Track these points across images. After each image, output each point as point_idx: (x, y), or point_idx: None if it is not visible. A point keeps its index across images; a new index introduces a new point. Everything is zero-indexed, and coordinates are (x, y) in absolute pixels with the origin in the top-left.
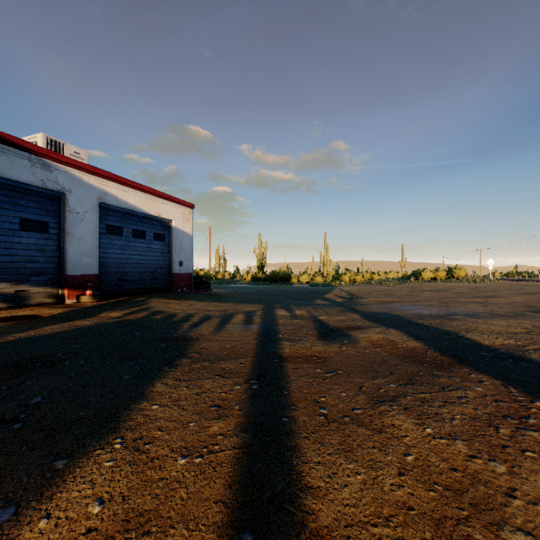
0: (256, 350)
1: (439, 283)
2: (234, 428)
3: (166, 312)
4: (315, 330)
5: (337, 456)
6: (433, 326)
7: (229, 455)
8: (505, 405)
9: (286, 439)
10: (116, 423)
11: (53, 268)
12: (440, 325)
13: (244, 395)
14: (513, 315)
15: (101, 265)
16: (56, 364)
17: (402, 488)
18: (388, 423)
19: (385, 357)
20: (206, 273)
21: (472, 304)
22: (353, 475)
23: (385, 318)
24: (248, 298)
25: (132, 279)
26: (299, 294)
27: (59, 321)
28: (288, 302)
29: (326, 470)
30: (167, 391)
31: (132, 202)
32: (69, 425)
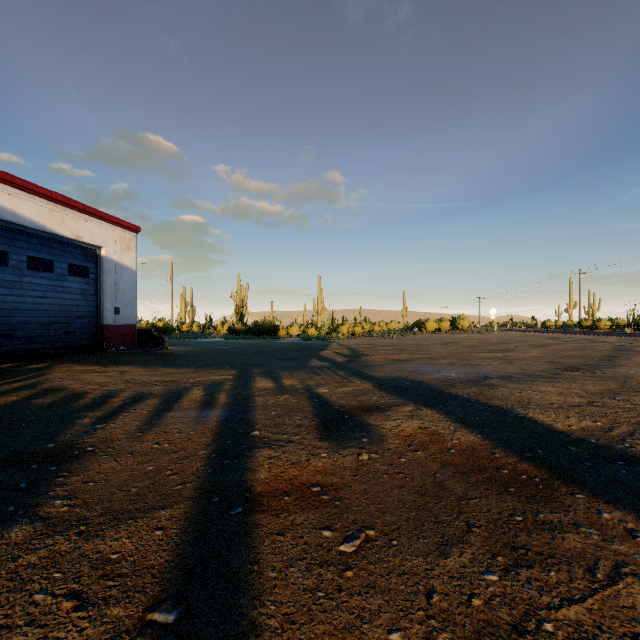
0: (201, 478)
1: (443, 334)
2: None
3: (68, 390)
4: (313, 416)
5: None
6: (474, 398)
7: None
8: None
9: None
10: None
11: None
12: (483, 396)
13: None
14: (550, 376)
15: None
16: None
17: None
18: None
19: (437, 473)
20: (166, 324)
21: (494, 360)
22: None
23: (406, 387)
24: (217, 359)
25: (26, 335)
26: (289, 351)
27: None
28: (272, 364)
29: None
30: None
31: (27, 213)
32: None
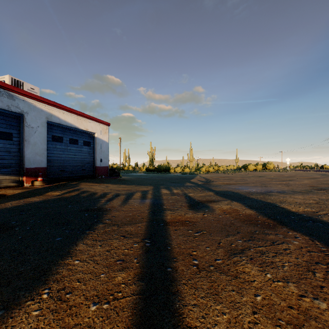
0: (148, 217)
1: (258, 172)
2: (133, 277)
3: (90, 191)
4: (187, 203)
5: (208, 298)
6: (259, 199)
7: (129, 301)
8: (315, 254)
9: (170, 285)
10: (46, 277)
11: (15, 163)
12: (264, 198)
13: (140, 251)
14: (305, 192)
15: (48, 161)
16: (9, 230)
17: (256, 325)
18: (240, 271)
19: (232, 221)
20: (117, 166)
21: (280, 185)
22: (220, 315)
23: (229, 194)
24: (143, 182)
25: (69, 170)
26: (175, 179)
27: (18, 198)
28: (168, 184)
29: (200, 311)
30: (86, 249)
31: (69, 121)
32: (10, 279)
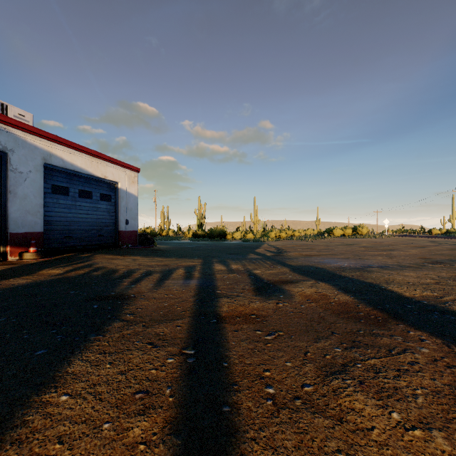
0: (193, 309)
1: (347, 238)
2: (161, 428)
3: (108, 268)
4: (251, 284)
5: None
6: (356, 278)
7: None
8: None
9: (228, 444)
10: None
11: None
12: (362, 277)
13: (178, 371)
14: (417, 267)
15: (46, 223)
16: None
17: None
18: (347, 407)
19: (321, 313)
20: (152, 231)
21: (379, 256)
22: None
23: (312, 271)
24: (188, 253)
25: (78, 236)
26: (234, 248)
27: None
28: (224, 256)
29: None
30: (85, 370)
31: (79, 164)
32: None
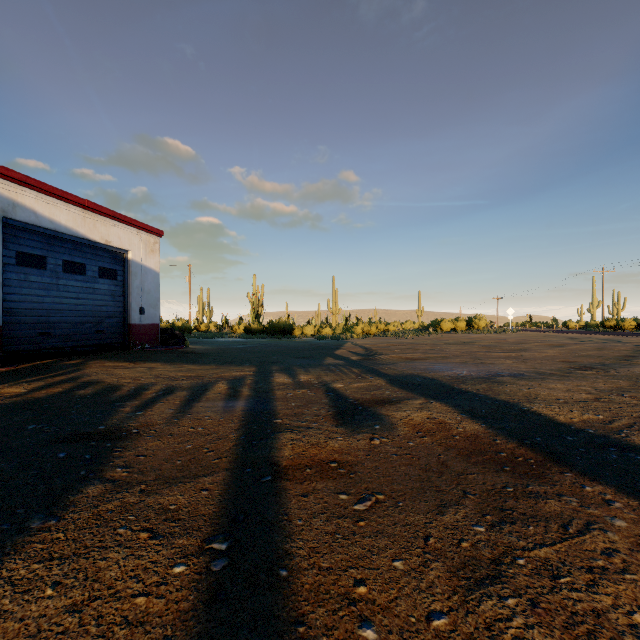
0: (234, 454)
1: (459, 334)
2: None
3: (105, 383)
4: (330, 407)
5: None
6: (483, 393)
7: None
8: None
9: None
10: None
11: None
12: (491, 392)
13: (190, 596)
14: (562, 374)
15: (7, 312)
16: None
17: None
18: None
19: (441, 455)
20: (184, 324)
21: (508, 360)
22: None
23: (418, 383)
24: (236, 357)
25: (62, 333)
26: (304, 350)
27: None
28: (289, 362)
29: None
30: None
31: (63, 220)
32: None
